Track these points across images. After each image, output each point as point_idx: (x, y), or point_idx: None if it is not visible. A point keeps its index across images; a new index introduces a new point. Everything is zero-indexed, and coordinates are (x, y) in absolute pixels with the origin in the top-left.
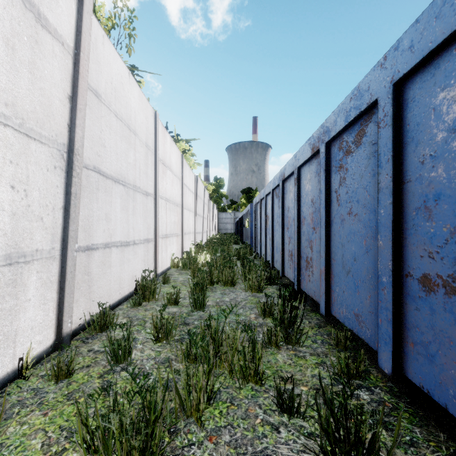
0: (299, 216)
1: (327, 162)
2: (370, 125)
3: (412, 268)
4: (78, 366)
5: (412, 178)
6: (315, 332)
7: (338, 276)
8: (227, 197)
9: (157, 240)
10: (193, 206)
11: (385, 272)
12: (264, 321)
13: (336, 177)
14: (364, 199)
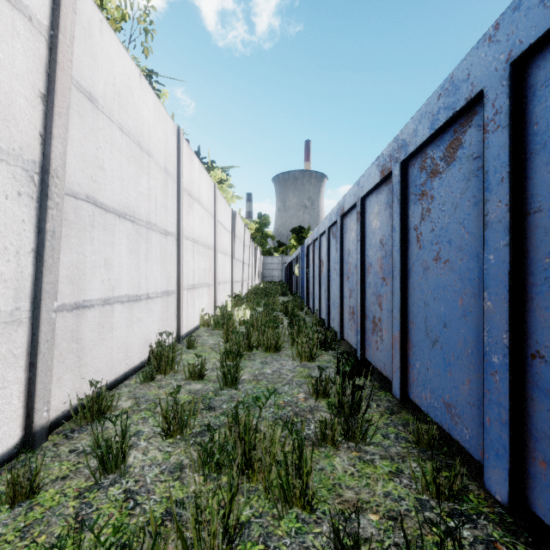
0: (363, 262)
1: (403, 189)
2: (469, 130)
3: (544, 345)
4: (49, 478)
5: (543, 206)
6: (386, 421)
7: (418, 346)
8: (274, 238)
9: (180, 292)
10: (230, 249)
11: (497, 349)
12: (317, 404)
13: (416, 208)
14: (460, 238)
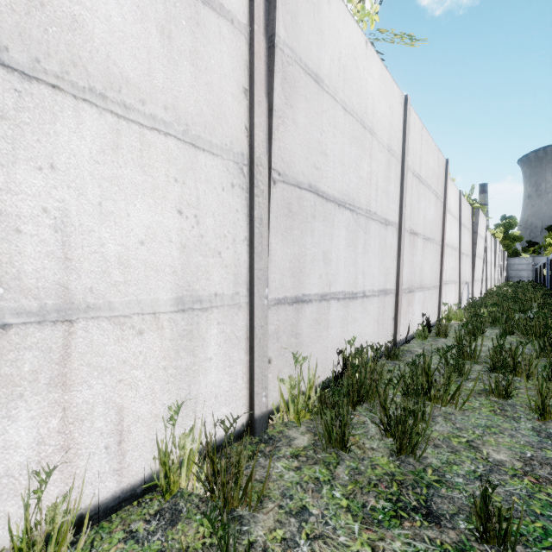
0: None
1: None
2: None
3: None
4: None
5: None
6: None
7: None
8: (521, 239)
9: (486, 280)
10: (493, 261)
11: None
12: None
13: None
14: None
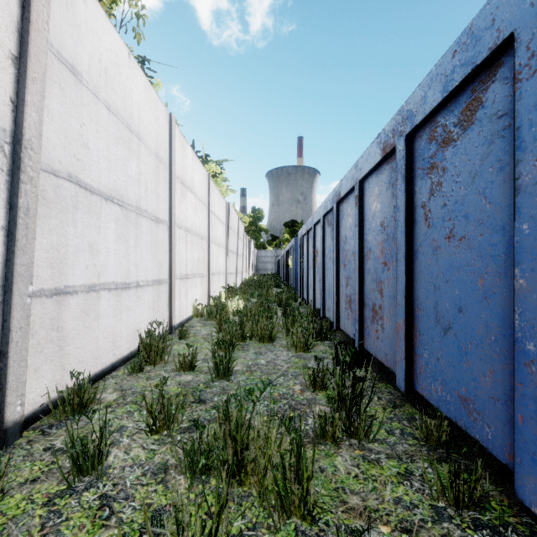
0: (362, 247)
1: (408, 164)
2: (492, 86)
3: None
4: (17, 480)
5: None
6: (389, 415)
7: (427, 334)
8: (267, 232)
9: (172, 281)
10: (224, 241)
11: (533, 334)
12: (314, 397)
13: (424, 183)
14: (479, 211)
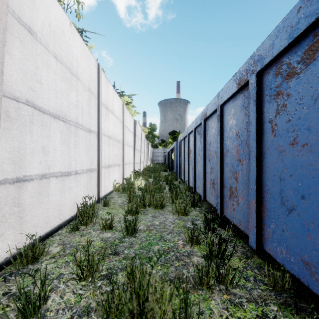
0: (222, 149)
1: (258, 92)
2: None
3: None
4: None
5: None
6: (244, 264)
7: (273, 211)
8: (159, 137)
9: (99, 169)
10: (132, 143)
11: None
12: (192, 250)
13: (271, 105)
14: None
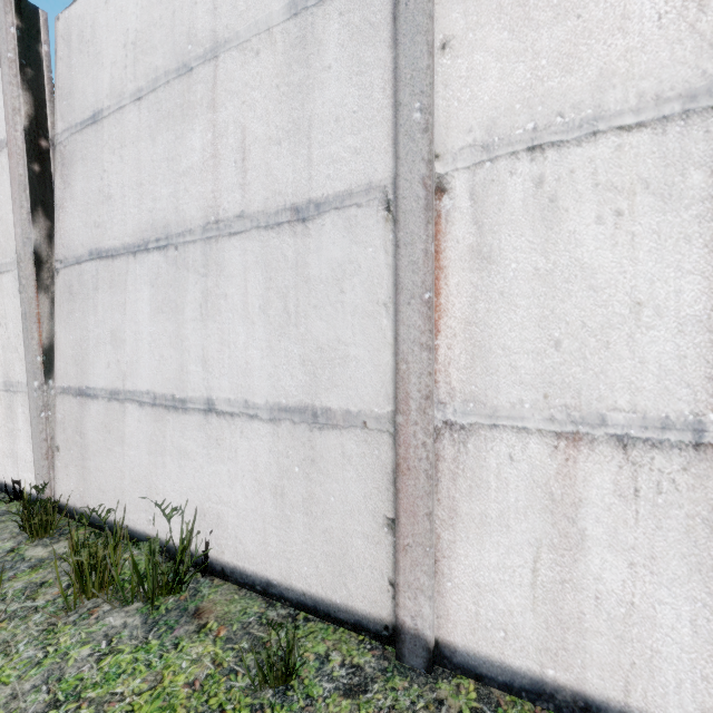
0: None
1: None
2: None
3: None
4: None
5: None
6: None
7: None
8: None
9: (400, 431)
10: None
11: None
12: None
13: None
14: None
